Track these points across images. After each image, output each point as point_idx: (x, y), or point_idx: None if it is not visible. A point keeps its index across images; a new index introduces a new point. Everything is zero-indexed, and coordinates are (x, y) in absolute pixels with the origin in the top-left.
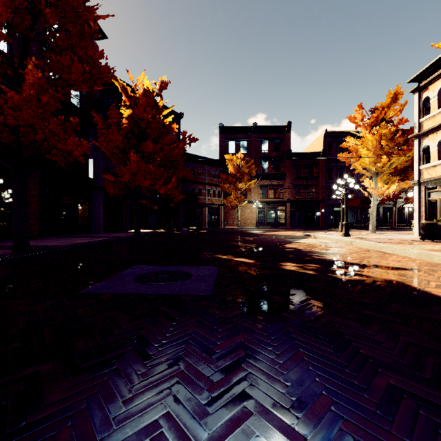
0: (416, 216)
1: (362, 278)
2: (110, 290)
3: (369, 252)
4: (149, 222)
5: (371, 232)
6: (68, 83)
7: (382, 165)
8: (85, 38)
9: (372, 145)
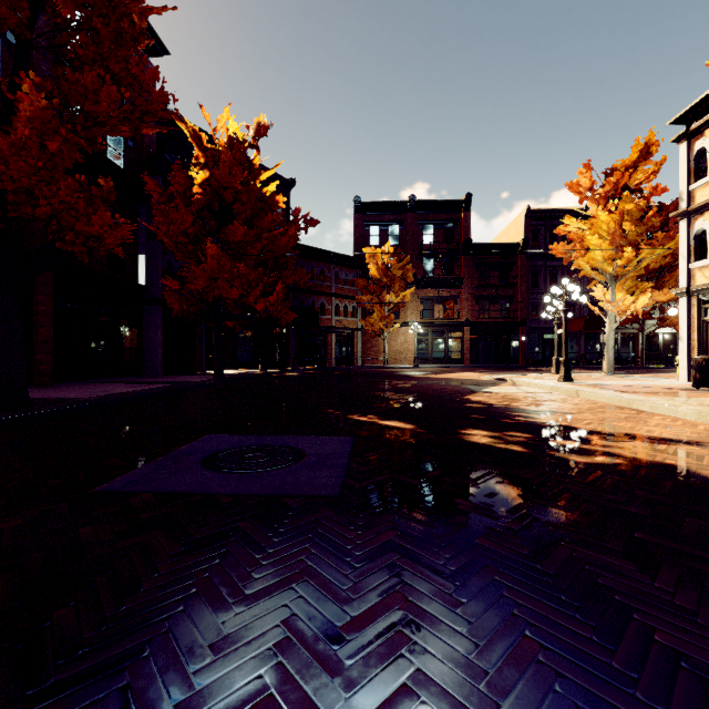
0: (683, 347)
1: (612, 461)
2: (153, 485)
3: (611, 410)
4: (240, 357)
5: (606, 374)
6: (96, 120)
7: (625, 262)
8: (124, 43)
9: (608, 230)
